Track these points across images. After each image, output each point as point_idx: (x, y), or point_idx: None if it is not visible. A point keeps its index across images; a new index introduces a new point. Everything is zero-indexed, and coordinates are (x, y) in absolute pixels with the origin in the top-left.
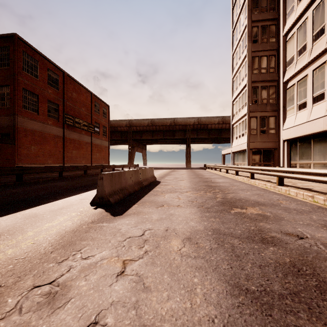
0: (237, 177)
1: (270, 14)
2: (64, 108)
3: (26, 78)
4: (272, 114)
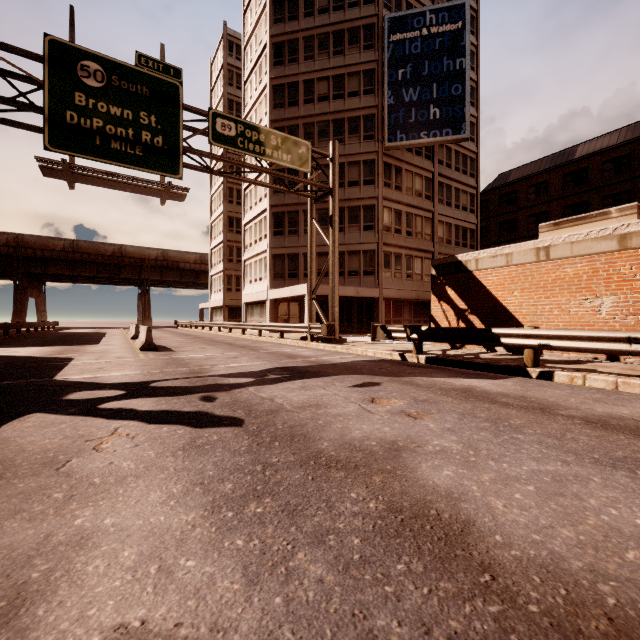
0: (210, 332)
1: None
2: None
3: None
4: None
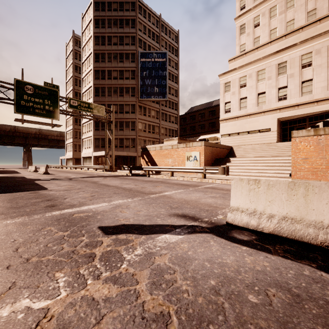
0: (66, 169)
1: None
2: None
3: None
4: None
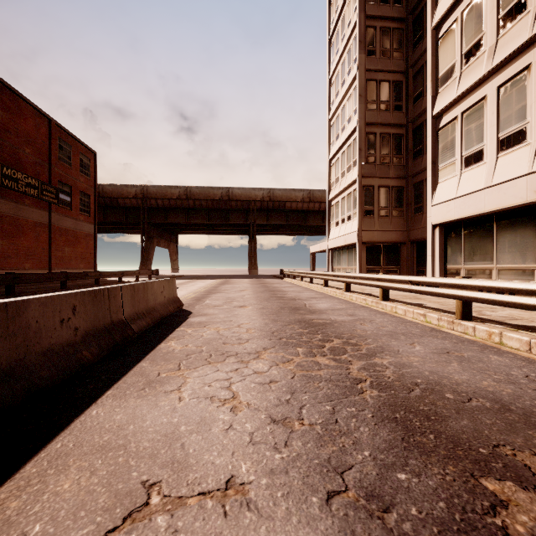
0: (349, 296)
1: (395, 10)
2: None
3: None
4: (397, 183)
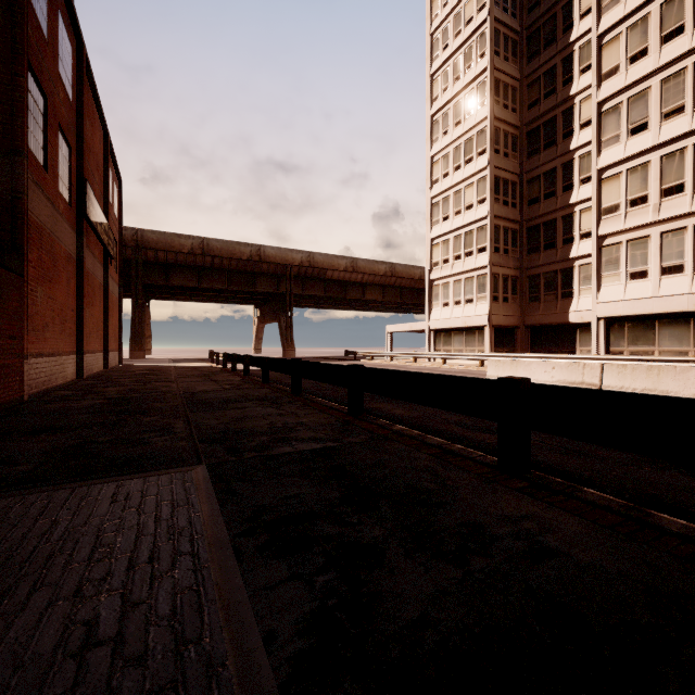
0: None
1: (513, 117)
2: (81, 164)
3: (29, 18)
4: (514, 273)
